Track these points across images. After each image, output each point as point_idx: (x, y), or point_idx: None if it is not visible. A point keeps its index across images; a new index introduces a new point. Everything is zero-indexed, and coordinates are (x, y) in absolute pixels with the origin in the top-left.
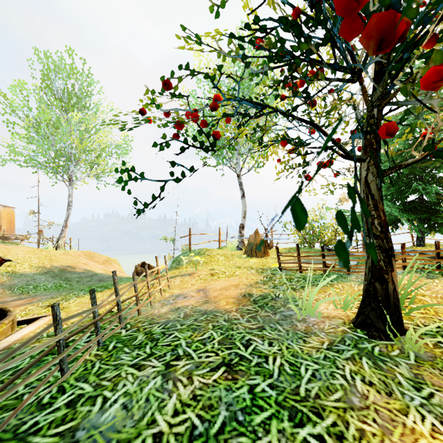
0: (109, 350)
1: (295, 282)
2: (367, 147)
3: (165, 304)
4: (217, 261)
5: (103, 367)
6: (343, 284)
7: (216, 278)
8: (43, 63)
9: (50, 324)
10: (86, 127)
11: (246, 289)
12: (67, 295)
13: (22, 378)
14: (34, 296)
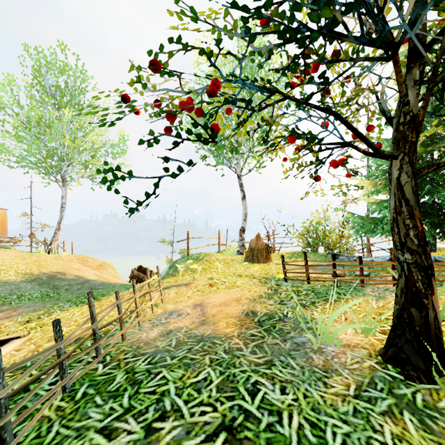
0: (75, 400)
1: (303, 296)
2: (400, 141)
3: (155, 325)
4: (216, 268)
5: (61, 433)
6: (358, 298)
7: (215, 290)
8: (35, 58)
9: None
10: (79, 126)
11: (248, 305)
12: (51, 308)
13: None
14: (16, 308)
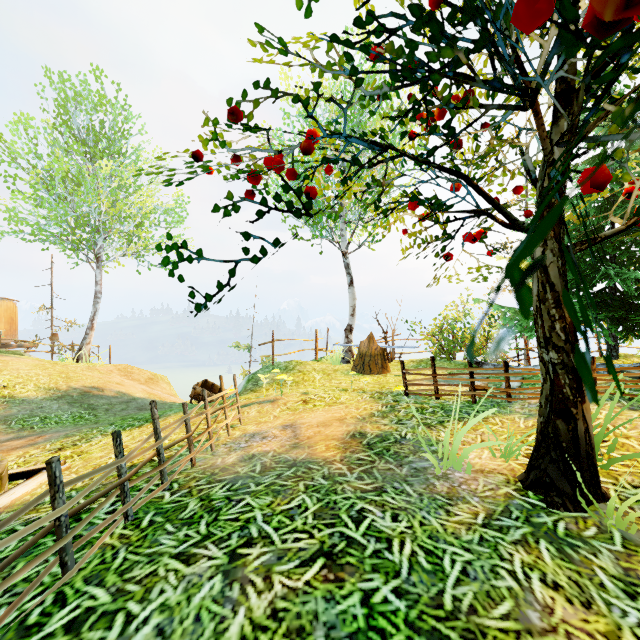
0: (142, 528)
1: (429, 414)
2: (544, 211)
3: (233, 450)
4: (312, 381)
5: (130, 559)
6: (502, 417)
7: (311, 407)
8: (59, 89)
9: (45, 491)
10: (121, 183)
11: (355, 425)
12: (89, 433)
13: (1, 576)
14: (41, 433)
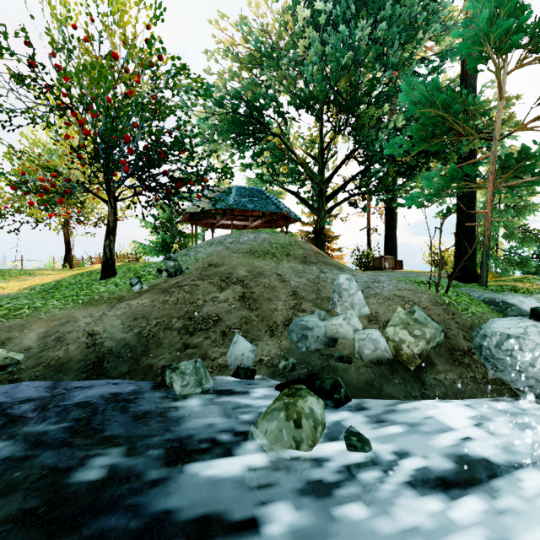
0: None
1: None
2: (64, 223)
3: None
4: None
5: None
6: None
7: None
8: None
9: None
10: None
11: None
12: None
13: None
14: None
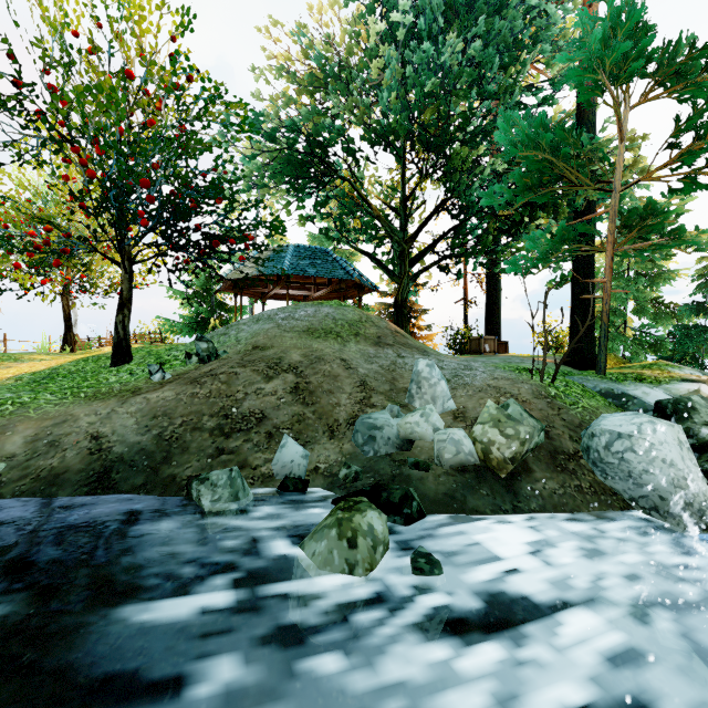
0: None
1: None
2: (63, 291)
3: None
4: None
5: None
6: None
7: None
8: None
9: None
10: None
11: None
12: None
13: None
14: None
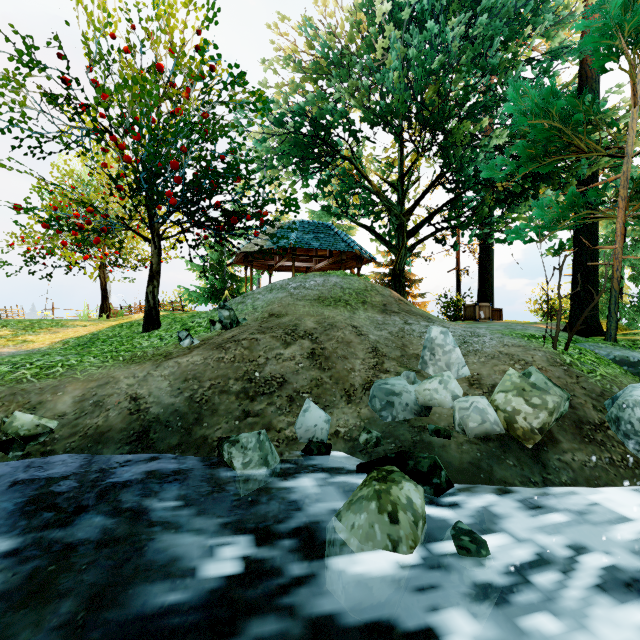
0: None
1: None
2: (100, 266)
3: None
4: None
5: None
6: None
7: None
8: None
9: None
10: None
11: None
12: None
13: None
14: None
